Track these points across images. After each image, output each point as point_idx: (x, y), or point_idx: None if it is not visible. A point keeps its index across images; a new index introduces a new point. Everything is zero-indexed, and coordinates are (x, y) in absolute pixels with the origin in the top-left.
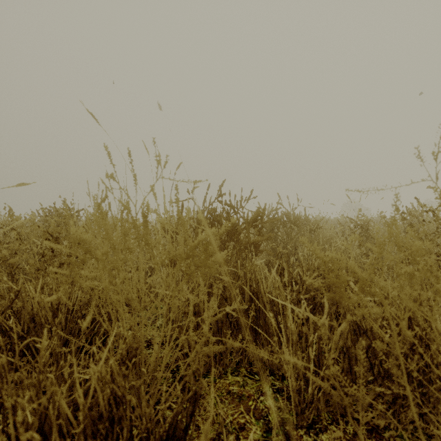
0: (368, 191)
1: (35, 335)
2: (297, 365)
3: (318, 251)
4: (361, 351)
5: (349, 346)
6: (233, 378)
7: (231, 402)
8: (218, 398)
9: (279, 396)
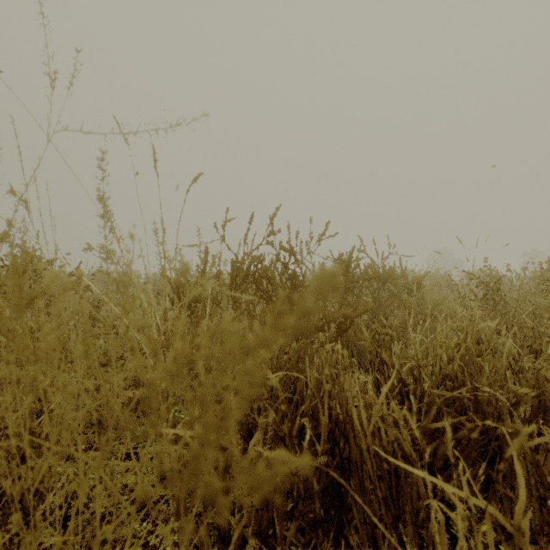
0: None
1: None
2: None
3: None
4: None
5: None
6: None
7: None
8: None
9: None
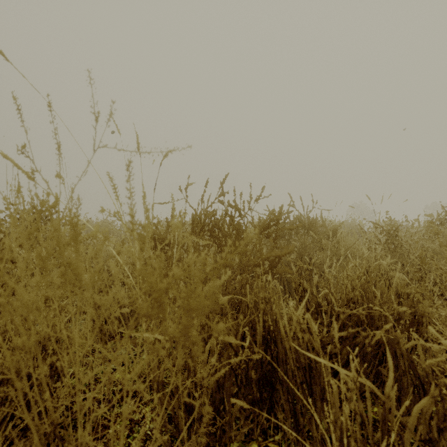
0: None
1: None
2: None
3: None
4: None
5: (435, 439)
6: None
7: None
8: None
9: None
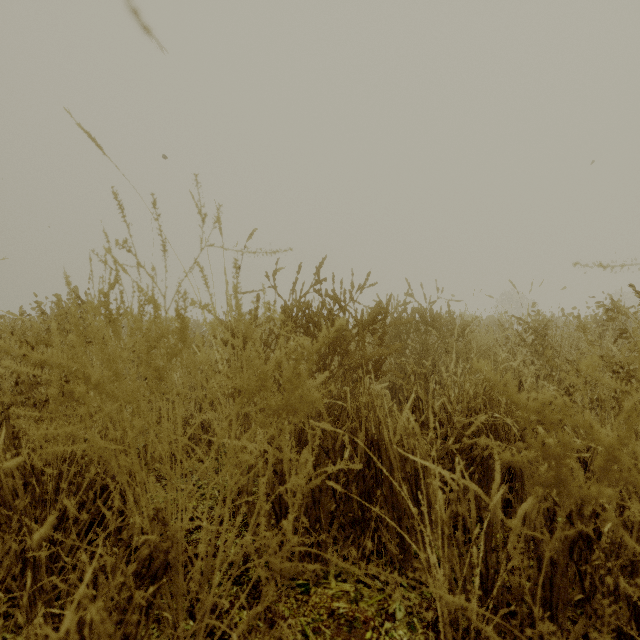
0: (624, 265)
1: (2, 518)
2: (466, 612)
3: (513, 388)
4: (560, 548)
5: (539, 539)
6: (338, 586)
7: (336, 632)
8: (312, 636)
9: (417, 621)
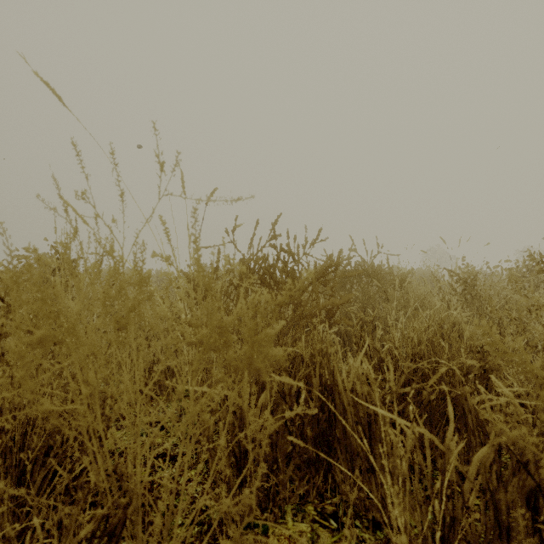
0: None
1: None
2: None
3: (525, 355)
4: (516, 497)
5: (495, 487)
6: (295, 526)
7: None
8: None
9: None
